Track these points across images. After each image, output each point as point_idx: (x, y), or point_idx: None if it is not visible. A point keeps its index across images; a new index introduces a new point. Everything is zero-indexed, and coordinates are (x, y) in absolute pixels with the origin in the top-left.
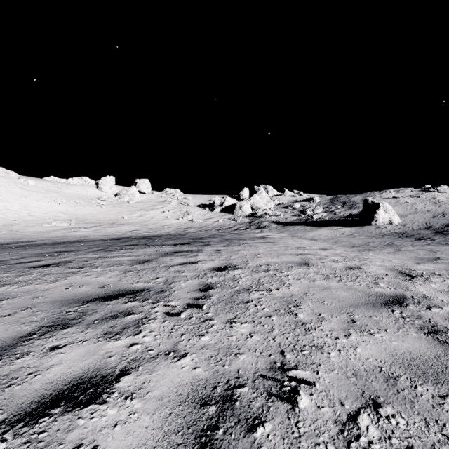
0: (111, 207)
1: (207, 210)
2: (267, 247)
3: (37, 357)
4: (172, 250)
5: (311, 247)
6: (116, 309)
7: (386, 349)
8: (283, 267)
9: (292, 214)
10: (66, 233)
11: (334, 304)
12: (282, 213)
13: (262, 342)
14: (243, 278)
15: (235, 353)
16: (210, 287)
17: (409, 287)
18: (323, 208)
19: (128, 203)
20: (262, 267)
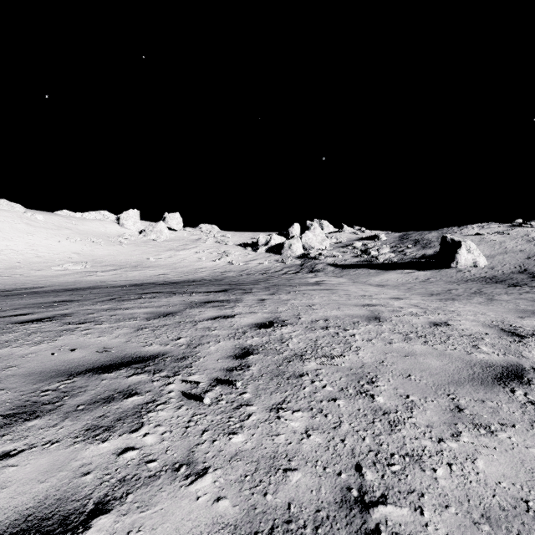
0: (135, 246)
1: (249, 250)
2: (324, 295)
3: None
4: (203, 299)
5: (379, 295)
6: (114, 387)
7: (525, 463)
8: (346, 323)
9: (353, 255)
10: (80, 278)
11: (425, 380)
12: (340, 254)
13: (325, 446)
14: (294, 339)
15: (284, 469)
16: (250, 353)
17: (523, 353)
18: (391, 248)
19: (154, 241)
20: (319, 323)
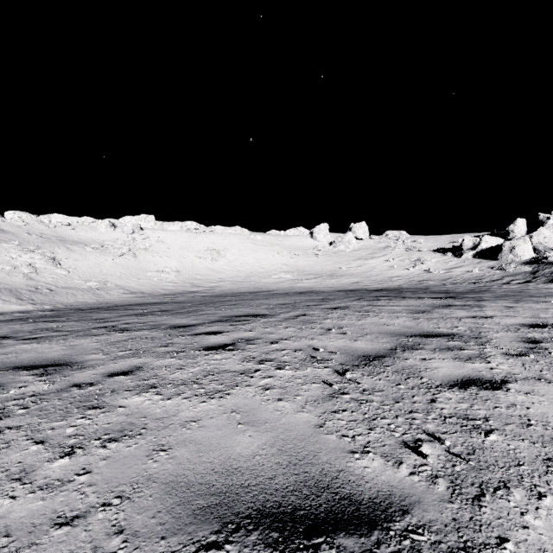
0: (327, 257)
1: (449, 255)
2: None
3: (418, 361)
4: (439, 303)
5: None
6: (444, 344)
7: None
8: None
9: None
10: (292, 285)
11: None
12: None
13: None
14: None
15: None
16: (538, 341)
17: None
18: None
19: (343, 251)
20: None
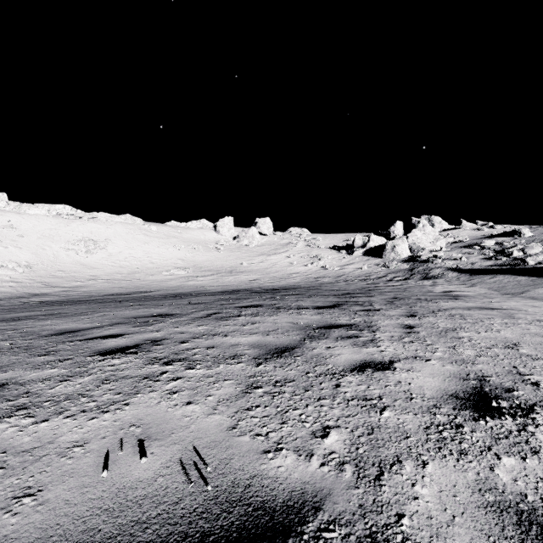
0: (229, 252)
1: (343, 253)
2: (504, 322)
3: None
4: (319, 321)
5: None
6: None
7: None
8: None
9: (483, 256)
10: (183, 283)
11: None
12: (463, 256)
13: None
14: None
15: None
16: None
17: None
18: None
19: (247, 247)
20: None
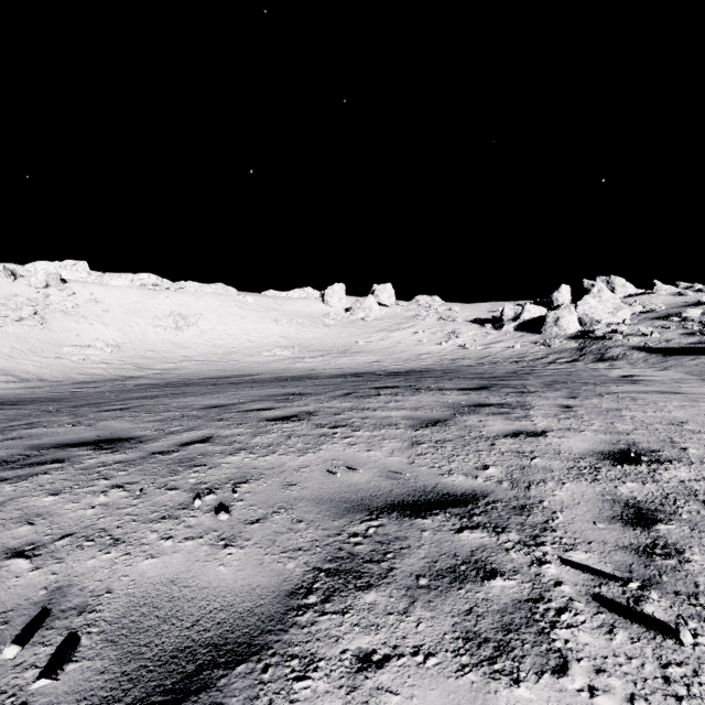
0: (341, 327)
1: (488, 327)
2: (682, 404)
3: (338, 688)
4: (466, 400)
5: None
6: (448, 549)
7: None
8: None
9: (683, 331)
10: (289, 365)
11: None
12: (655, 330)
13: None
14: None
15: None
16: (649, 516)
17: None
18: None
19: (362, 321)
20: None
